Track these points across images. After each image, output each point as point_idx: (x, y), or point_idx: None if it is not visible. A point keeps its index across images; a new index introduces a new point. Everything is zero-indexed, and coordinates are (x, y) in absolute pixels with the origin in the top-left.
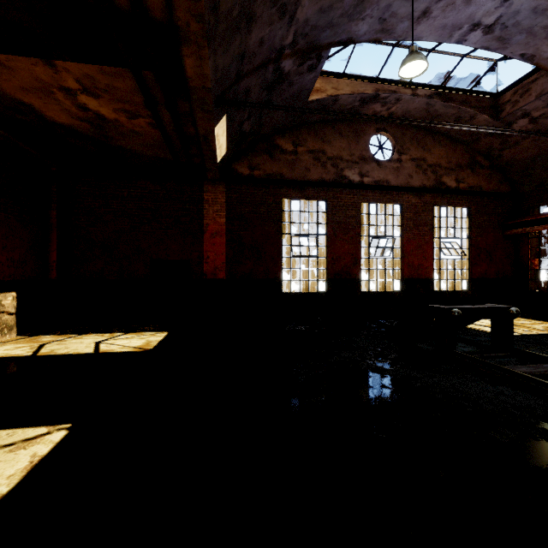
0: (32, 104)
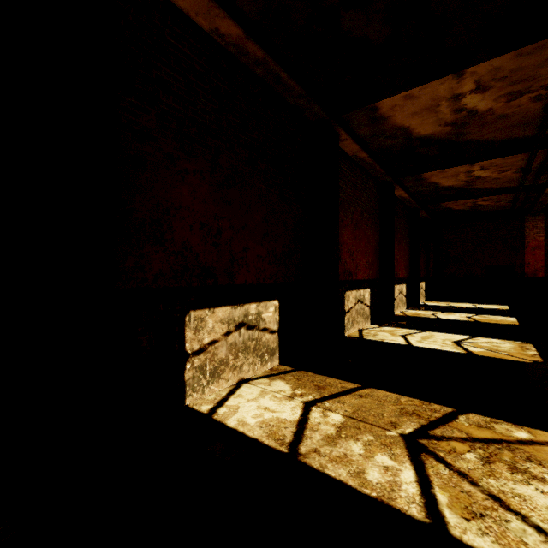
0: (451, 207)
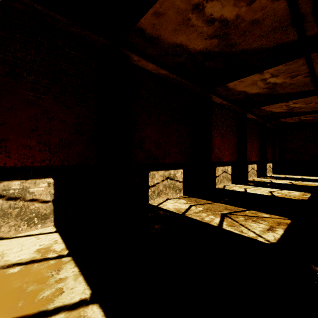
0: (286, 121)
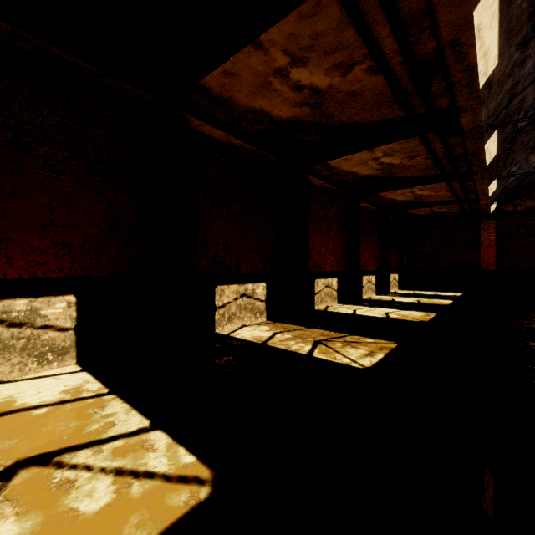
0: (416, 213)
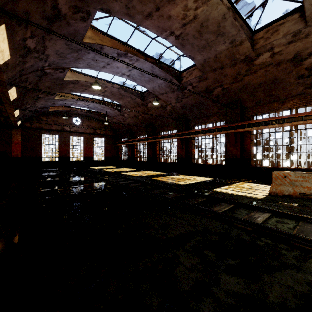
0: None
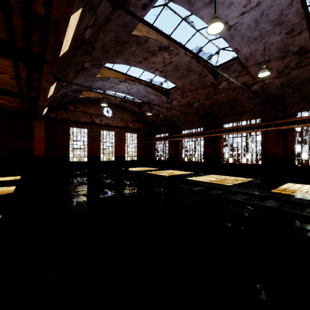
0: None
